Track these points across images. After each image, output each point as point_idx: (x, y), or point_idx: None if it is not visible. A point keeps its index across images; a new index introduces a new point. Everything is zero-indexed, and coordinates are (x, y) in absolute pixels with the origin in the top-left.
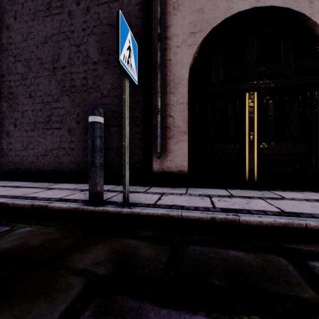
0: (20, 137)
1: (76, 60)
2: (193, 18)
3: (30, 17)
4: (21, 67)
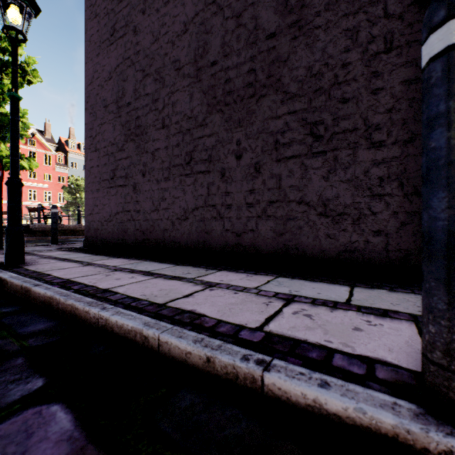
0: (150, 192)
1: (234, 43)
2: None
3: (162, 1)
4: (150, 84)
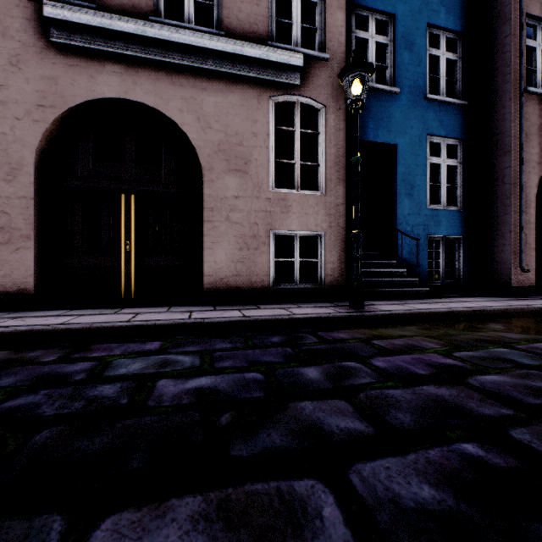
0: None
1: None
2: (42, 86)
3: None
4: None
